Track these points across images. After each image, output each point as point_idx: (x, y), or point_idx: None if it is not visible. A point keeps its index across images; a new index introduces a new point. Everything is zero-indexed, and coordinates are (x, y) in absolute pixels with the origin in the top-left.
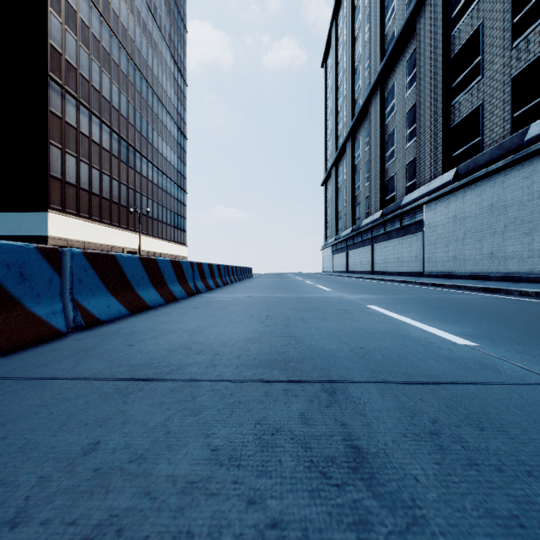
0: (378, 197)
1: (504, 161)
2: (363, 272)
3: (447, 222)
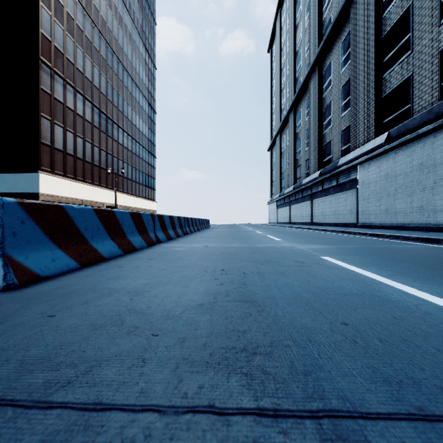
0: (317, 159)
1: (435, 124)
2: (303, 223)
3: (379, 179)
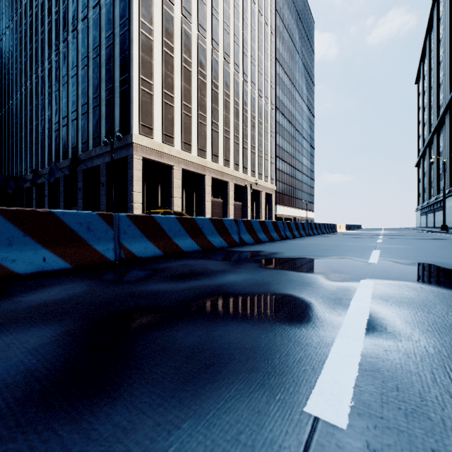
0: (436, 188)
1: (450, 194)
2: (431, 227)
3: (448, 208)
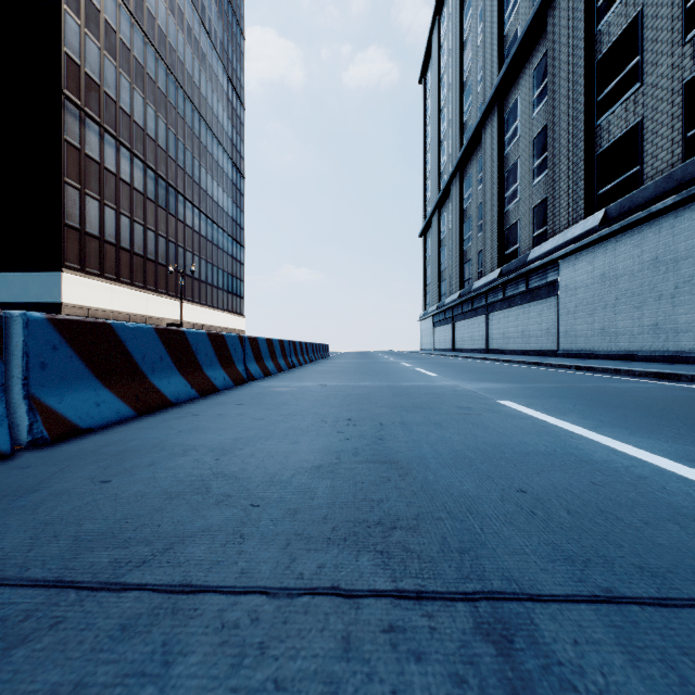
0: (495, 250)
1: (676, 197)
2: (474, 350)
3: (592, 282)
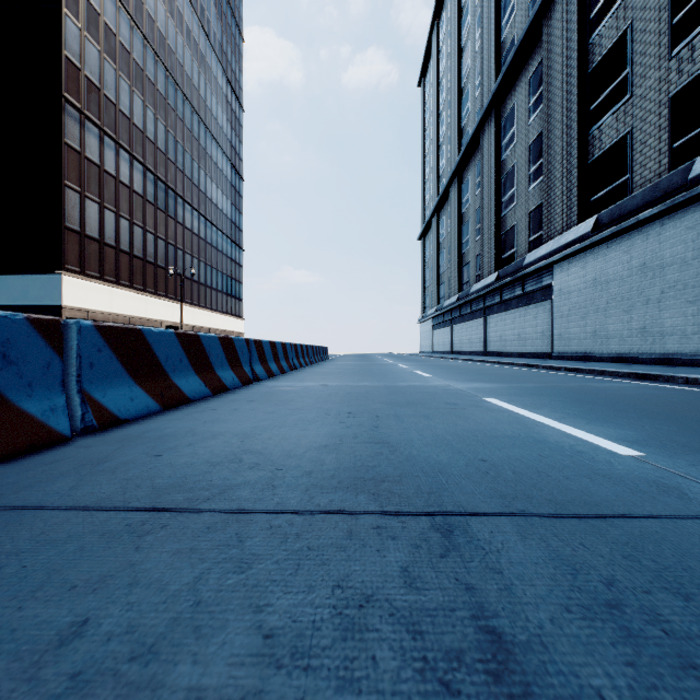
0: (492, 254)
1: (661, 206)
2: (472, 352)
3: (584, 287)
